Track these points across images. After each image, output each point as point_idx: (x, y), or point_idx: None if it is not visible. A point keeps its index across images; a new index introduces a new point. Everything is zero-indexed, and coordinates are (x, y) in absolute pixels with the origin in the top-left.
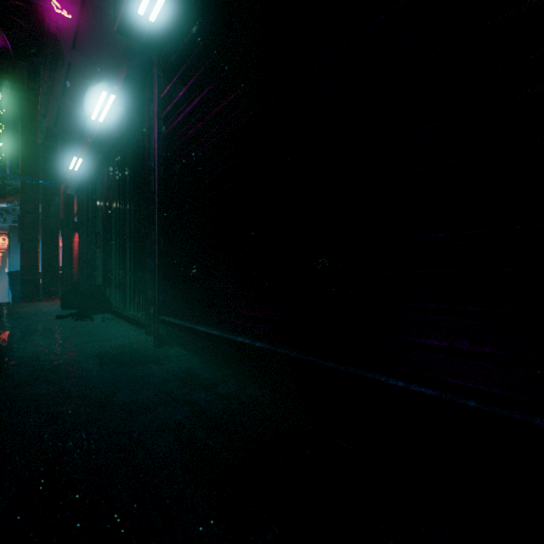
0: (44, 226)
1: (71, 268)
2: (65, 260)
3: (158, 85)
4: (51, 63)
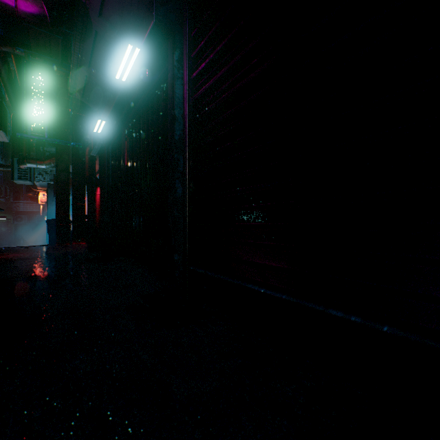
0: (73, 182)
1: (94, 216)
2: (90, 210)
3: (188, 23)
4: (80, 34)
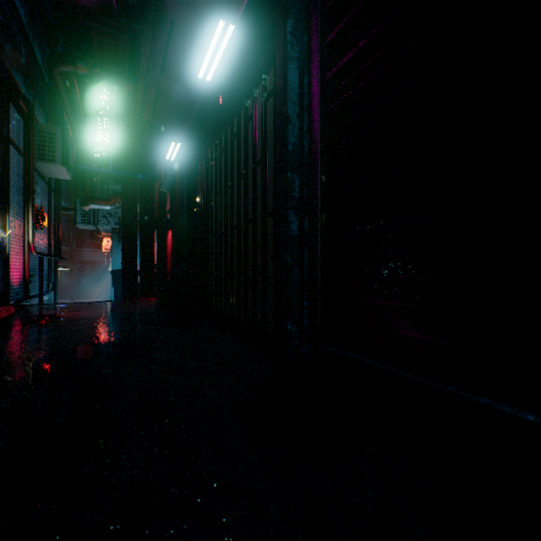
0: (141, 224)
1: (165, 266)
2: (160, 258)
3: None
4: (152, 28)
